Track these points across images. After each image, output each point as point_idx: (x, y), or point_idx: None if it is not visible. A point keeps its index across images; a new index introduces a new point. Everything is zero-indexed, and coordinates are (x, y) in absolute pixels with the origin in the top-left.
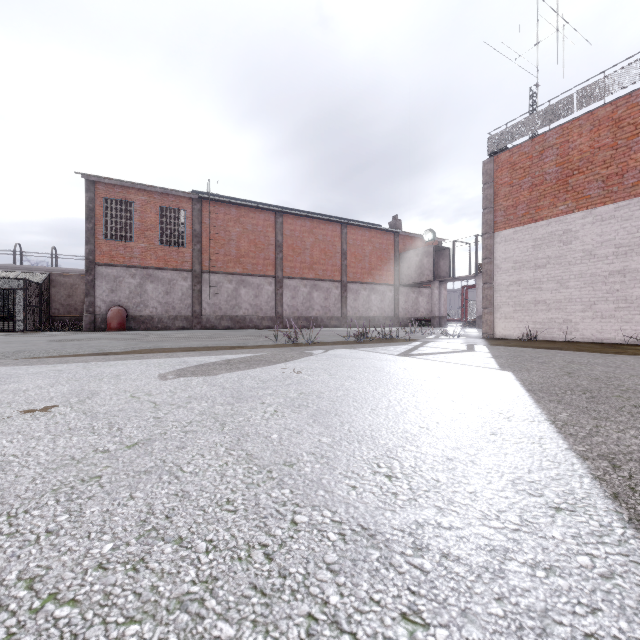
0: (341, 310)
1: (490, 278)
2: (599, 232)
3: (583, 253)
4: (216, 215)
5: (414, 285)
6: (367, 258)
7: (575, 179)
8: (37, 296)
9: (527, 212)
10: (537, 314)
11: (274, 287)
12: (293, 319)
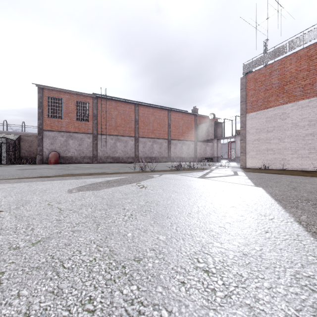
0: (168, 153)
1: (244, 137)
2: (300, 114)
3: (292, 124)
4: (104, 105)
5: (204, 141)
6: (181, 127)
7: (288, 86)
8: (13, 146)
9: (263, 103)
10: (268, 156)
11: (134, 142)
12: (143, 158)
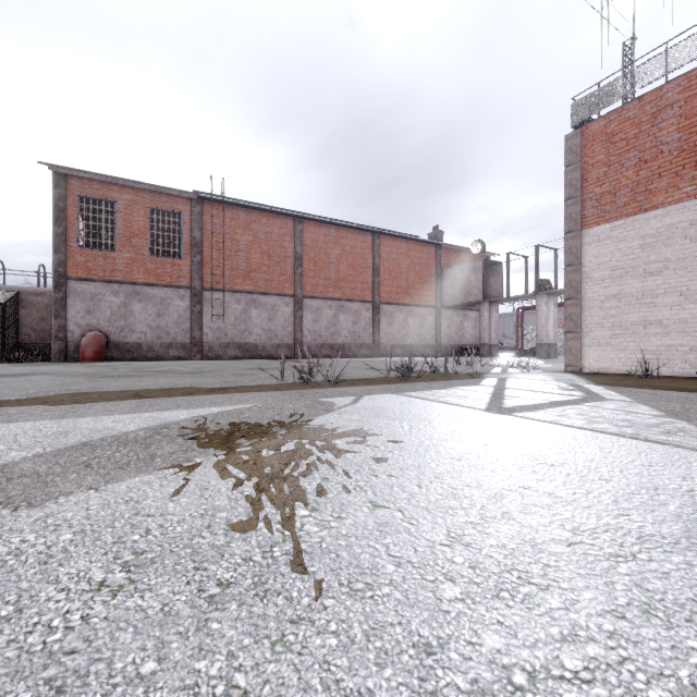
0: (373, 336)
1: (576, 291)
2: None
3: None
4: (221, 220)
5: (459, 307)
6: (404, 275)
7: None
8: None
9: (632, 199)
10: (648, 339)
11: (292, 308)
12: (315, 347)
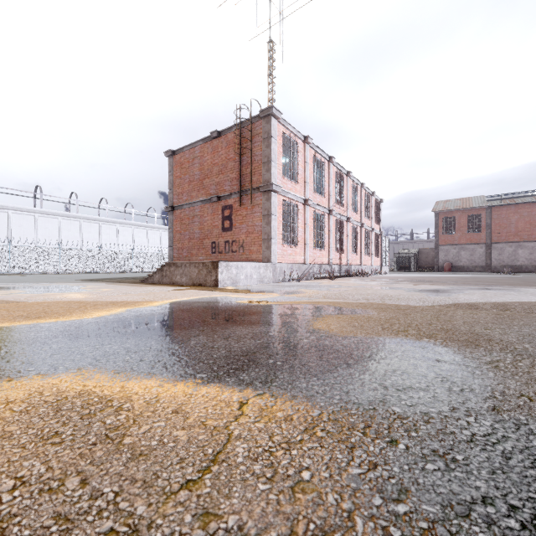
0: None
1: None
2: None
3: None
4: (500, 212)
5: None
6: None
7: None
8: (416, 258)
9: None
10: None
11: None
12: None
